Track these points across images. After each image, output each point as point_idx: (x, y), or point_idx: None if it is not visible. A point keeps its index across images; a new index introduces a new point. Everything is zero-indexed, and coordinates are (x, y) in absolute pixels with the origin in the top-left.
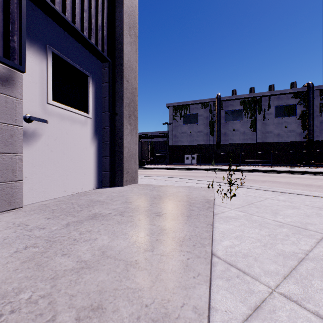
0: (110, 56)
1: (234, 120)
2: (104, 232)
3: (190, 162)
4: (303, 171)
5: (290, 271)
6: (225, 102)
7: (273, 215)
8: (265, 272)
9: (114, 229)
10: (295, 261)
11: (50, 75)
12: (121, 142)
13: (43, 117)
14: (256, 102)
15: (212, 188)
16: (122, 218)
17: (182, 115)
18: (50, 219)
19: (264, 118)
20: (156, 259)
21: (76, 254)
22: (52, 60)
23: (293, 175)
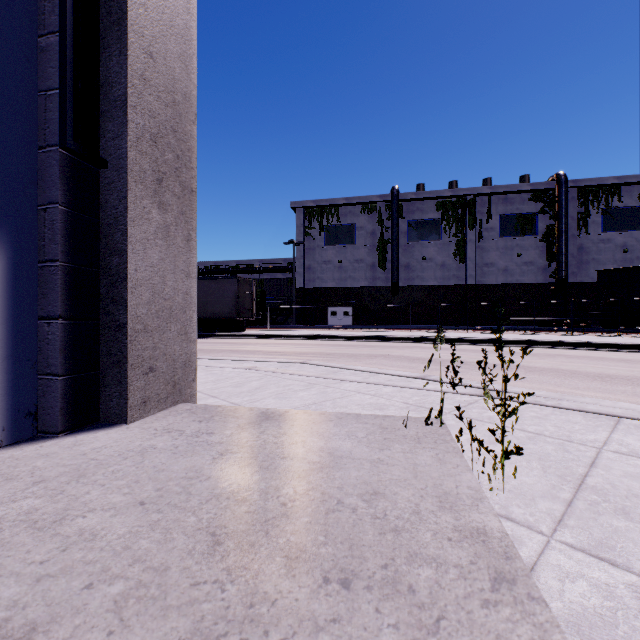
0: None
1: (426, 240)
2: None
3: (340, 323)
4: (566, 341)
5: None
6: (408, 203)
7: None
8: None
9: None
10: None
11: None
12: (120, 265)
13: None
14: (466, 205)
15: (439, 426)
16: None
17: (323, 226)
18: None
19: (480, 238)
20: None
21: None
22: None
23: (551, 351)
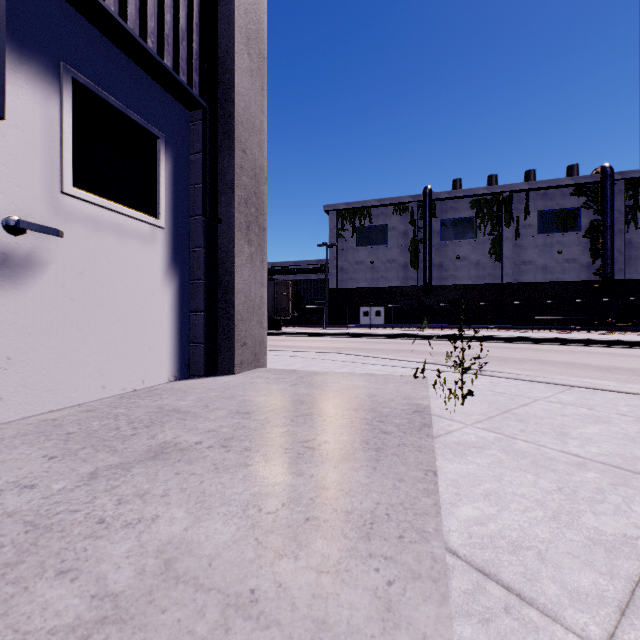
0: (207, 97)
1: (459, 239)
2: (179, 497)
3: (372, 322)
4: (595, 339)
5: (630, 591)
6: (440, 202)
7: (558, 438)
8: (572, 595)
9: (203, 487)
10: (636, 562)
11: (69, 130)
12: (230, 281)
13: (52, 224)
14: (502, 203)
15: (422, 378)
16: (226, 457)
17: (356, 228)
18: (54, 459)
19: (517, 236)
20: (305, 586)
21: (95, 569)
22: (74, 98)
23: (577, 349)
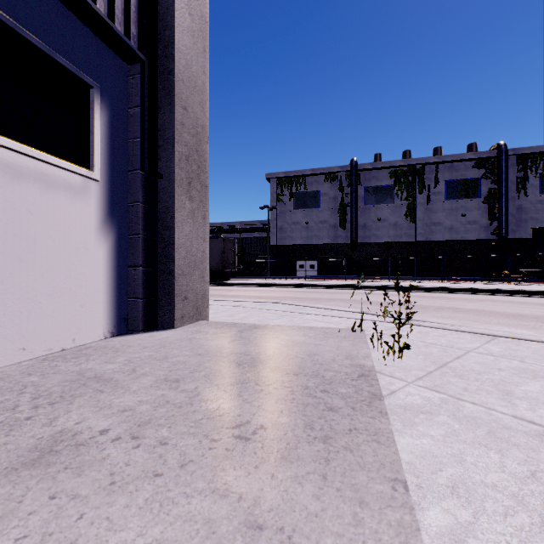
0: (146, 52)
1: (380, 204)
2: None
3: (306, 274)
4: (497, 289)
5: None
6: (364, 172)
7: (504, 398)
8: None
9: (78, 531)
10: None
11: None
12: (170, 236)
13: None
14: (416, 173)
15: (360, 332)
16: (132, 458)
17: (293, 193)
18: None
19: (428, 201)
20: None
21: None
22: None
23: (483, 297)
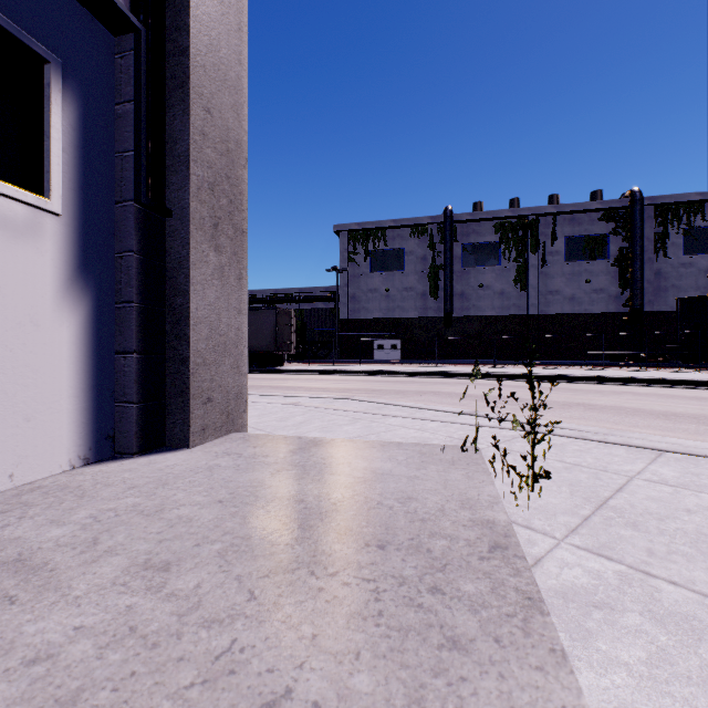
0: (144, 17)
1: (482, 266)
2: None
3: (387, 357)
4: (636, 378)
5: None
6: (462, 225)
7: None
8: None
9: None
10: None
11: None
12: (183, 304)
13: None
14: (528, 227)
15: (474, 452)
16: None
17: (369, 251)
18: None
19: (543, 263)
20: None
21: None
22: None
23: (618, 388)
